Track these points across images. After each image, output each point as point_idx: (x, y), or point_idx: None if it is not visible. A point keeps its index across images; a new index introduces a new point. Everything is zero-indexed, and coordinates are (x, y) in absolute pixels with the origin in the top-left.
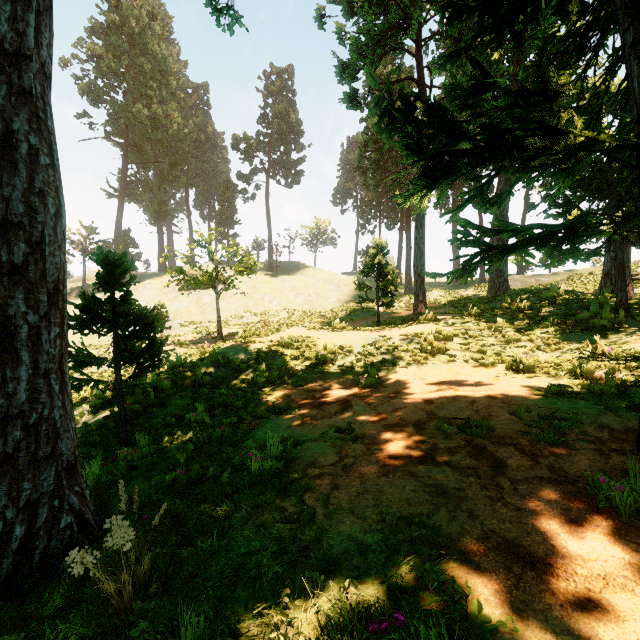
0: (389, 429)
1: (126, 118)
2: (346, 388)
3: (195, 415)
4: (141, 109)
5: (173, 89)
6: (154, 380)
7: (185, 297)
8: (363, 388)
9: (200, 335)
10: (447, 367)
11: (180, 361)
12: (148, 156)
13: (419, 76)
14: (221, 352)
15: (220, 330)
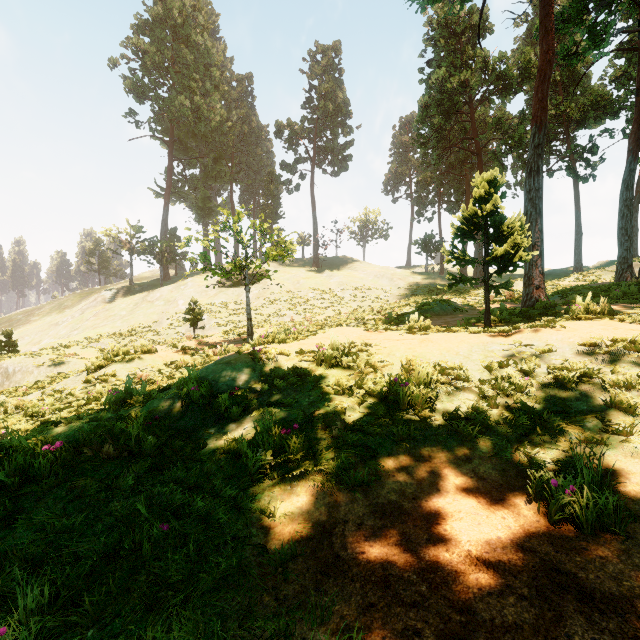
0: None
1: (170, 113)
2: (500, 509)
3: None
4: (183, 101)
5: (216, 81)
6: (25, 444)
7: (225, 294)
8: (568, 524)
9: (231, 336)
10: None
11: (129, 388)
12: (193, 153)
13: None
14: (207, 371)
15: (250, 330)
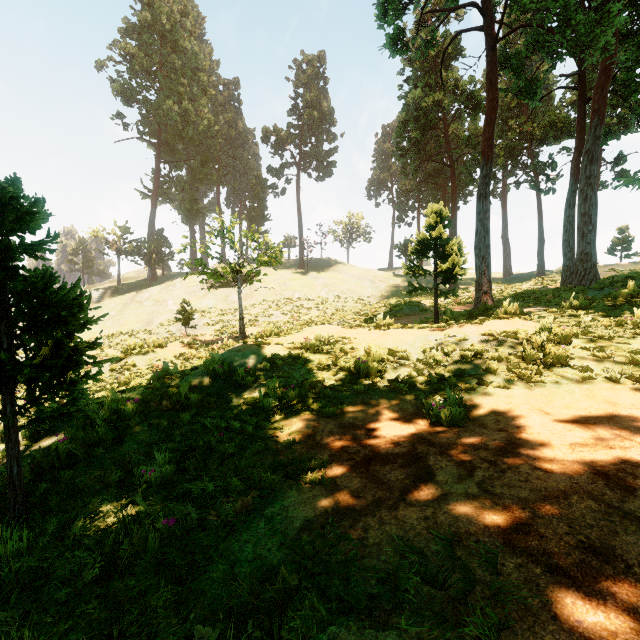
0: (578, 595)
1: (158, 116)
2: (408, 422)
3: (149, 471)
4: (172, 106)
5: (204, 85)
6: (115, 399)
7: (213, 295)
8: (439, 424)
9: (223, 334)
10: (583, 389)
11: (167, 369)
12: (180, 155)
13: (484, 2)
14: (223, 357)
15: (242, 329)
